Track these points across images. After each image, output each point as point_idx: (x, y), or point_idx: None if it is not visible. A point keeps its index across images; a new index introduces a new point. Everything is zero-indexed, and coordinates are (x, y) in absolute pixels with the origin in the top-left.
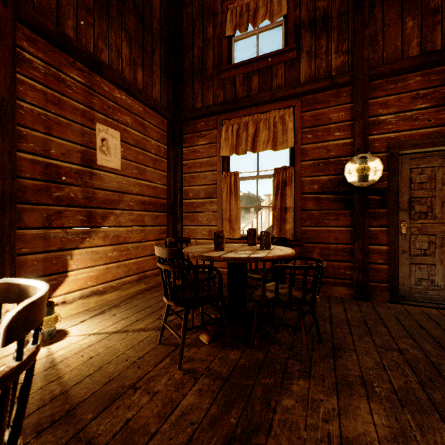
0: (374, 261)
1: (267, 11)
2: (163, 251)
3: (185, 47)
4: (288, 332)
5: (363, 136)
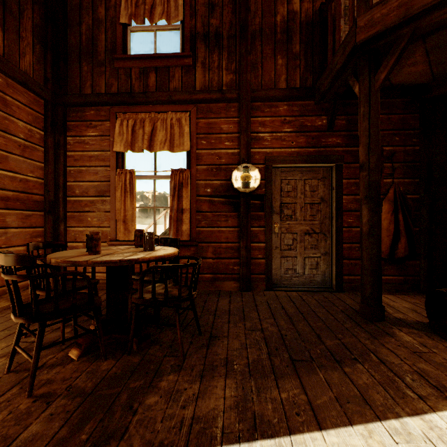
0: (255, 257)
1: (164, 11)
2: (5, 258)
3: (71, 20)
4: (172, 330)
5: (247, 148)
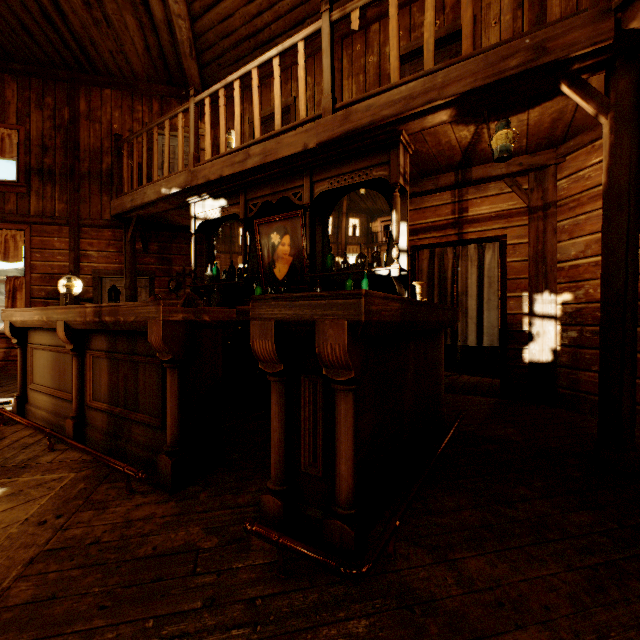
0: None
1: None
2: None
3: None
4: None
5: (75, 263)
